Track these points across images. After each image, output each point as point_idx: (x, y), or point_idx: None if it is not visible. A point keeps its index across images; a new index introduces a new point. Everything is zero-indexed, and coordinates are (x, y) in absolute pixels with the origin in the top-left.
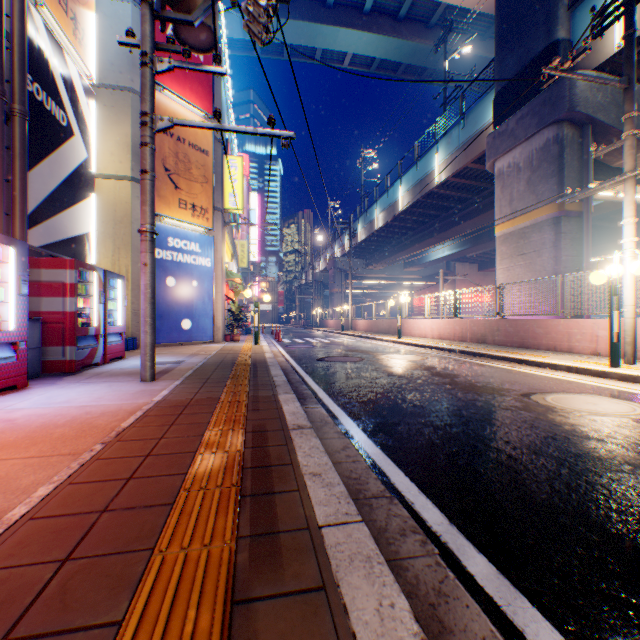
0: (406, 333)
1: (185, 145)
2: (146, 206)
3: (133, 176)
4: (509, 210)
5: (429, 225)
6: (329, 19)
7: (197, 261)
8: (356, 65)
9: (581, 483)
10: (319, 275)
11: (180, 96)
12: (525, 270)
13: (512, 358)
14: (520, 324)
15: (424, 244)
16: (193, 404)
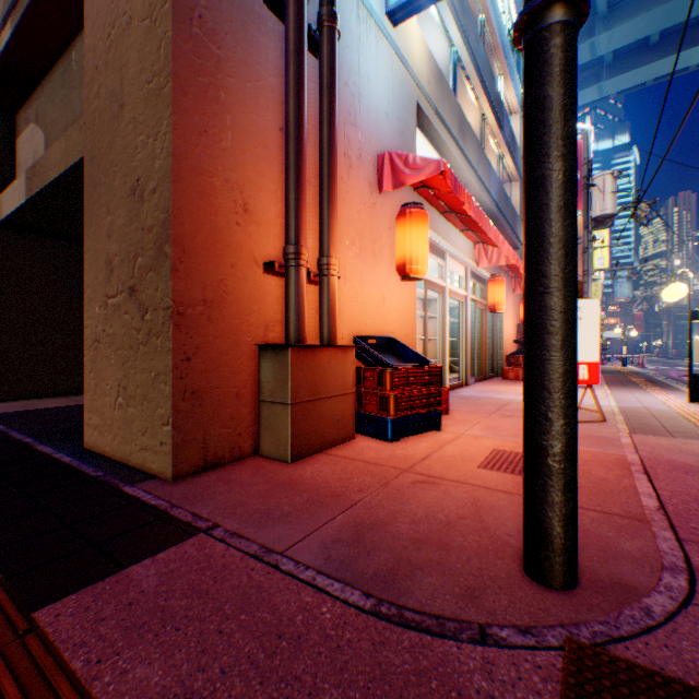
0: None
1: None
2: None
3: None
4: None
5: None
6: None
7: None
8: None
9: None
10: (698, 292)
11: None
12: None
13: None
14: None
15: None
16: (616, 376)
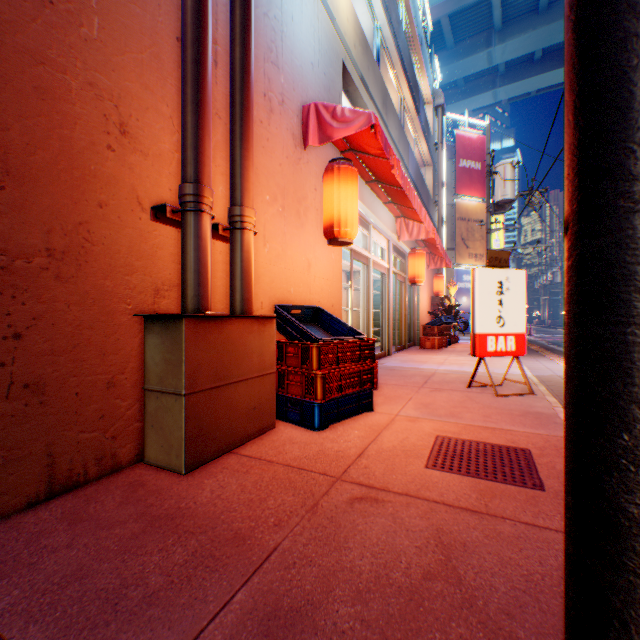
0: None
1: (470, 222)
2: None
3: (446, 247)
4: None
5: None
6: None
7: None
8: None
9: None
10: None
11: (467, 196)
12: None
13: None
14: None
15: None
16: None
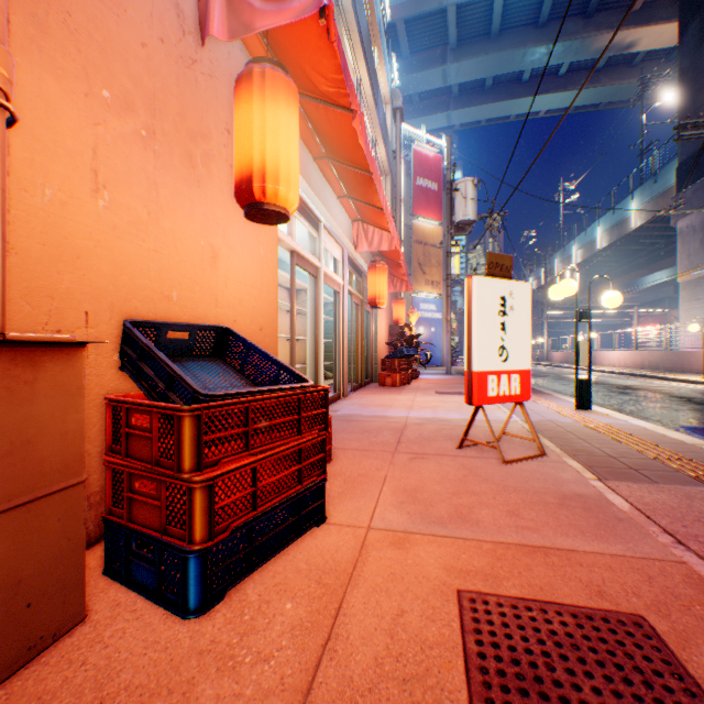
0: (597, 363)
1: (427, 246)
2: (448, 309)
3: None
4: (686, 263)
5: (633, 258)
6: (523, 93)
7: (433, 316)
8: (551, 112)
9: (594, 392)
10: None
11: (425, 218)
12: (698, 312)
13: (654, 376)
14: (679, 355)
15: (630, 275)
16: None
